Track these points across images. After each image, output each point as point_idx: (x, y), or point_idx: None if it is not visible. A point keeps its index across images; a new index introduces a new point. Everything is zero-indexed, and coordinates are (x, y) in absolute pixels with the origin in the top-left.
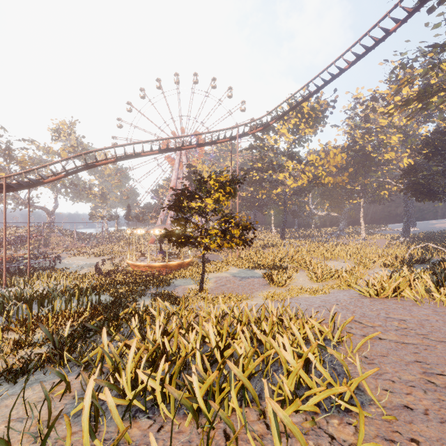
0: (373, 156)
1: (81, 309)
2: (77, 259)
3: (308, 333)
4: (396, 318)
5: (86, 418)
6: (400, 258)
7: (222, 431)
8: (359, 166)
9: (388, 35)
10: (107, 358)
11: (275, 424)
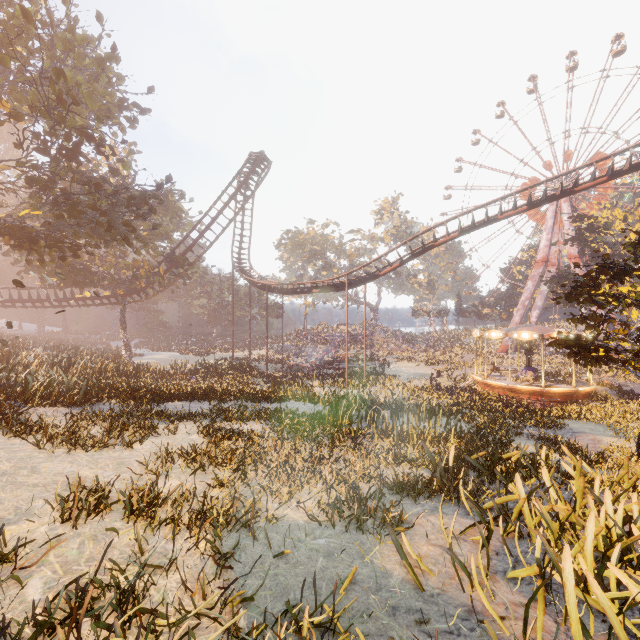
0: None
1: (443, 434)
2: (404, 366)
3: None
4: None
5: (570, 601)
6: None
7: None
8: None
9: None
10: (527, 519)
11: None
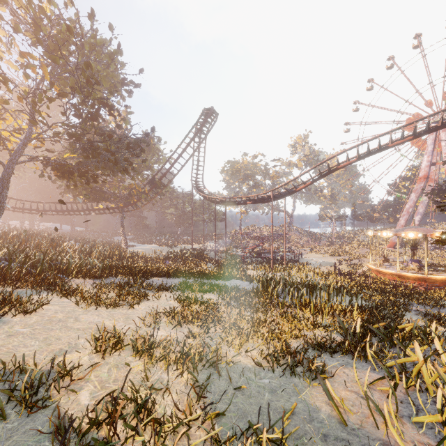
0: None
1: (348, 308)
2: (313, 256)
3: None
4: None
5: None
6: None
7: None
8: None
9: None
10: (425, 377)
11: None
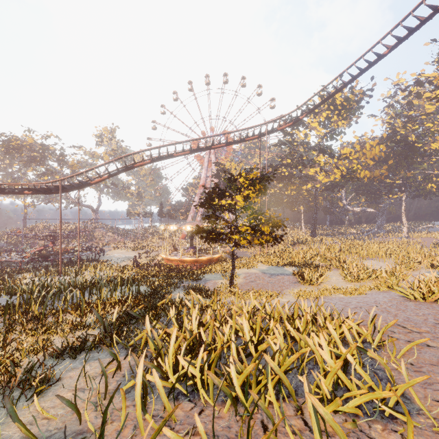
0: (418, 146)
1: (124, 298)
2: (117, 252)
3: (346, 334)
4: None
5: (138, 394)
6: None
7: (260, 422)
8: (400, 157)
9: (436, 12)
10: (150, 343)
11: (316, 419)
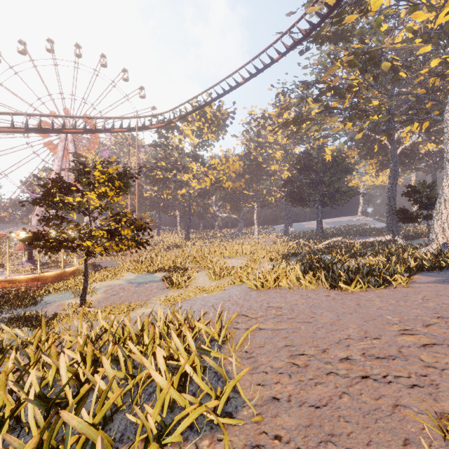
0: (264, 167)
1: None
2: None
3: (189, 340)
4: (275, 306)
5: None
6: (281, 253)
7: None
8: (253, 174)
9: (273, 63)
10: None
11: None
